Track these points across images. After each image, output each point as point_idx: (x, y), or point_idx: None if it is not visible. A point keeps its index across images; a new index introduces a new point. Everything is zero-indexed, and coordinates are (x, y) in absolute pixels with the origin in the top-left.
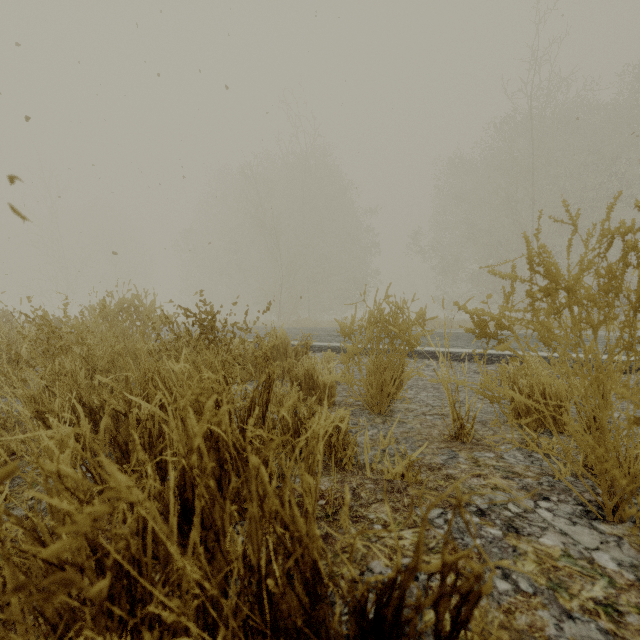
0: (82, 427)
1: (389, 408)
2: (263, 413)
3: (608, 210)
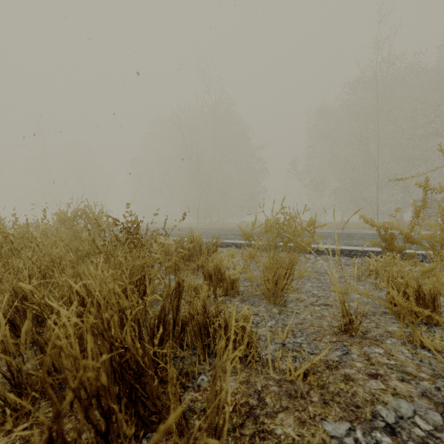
0: (2, 333)
1: (284, 300)
2: (173, 318)
3: None
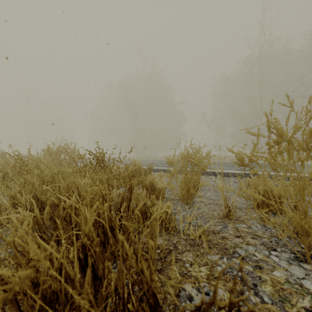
0: (35, 212)
1: (192, 201)
2: (128, 205)
3: (310, 99)
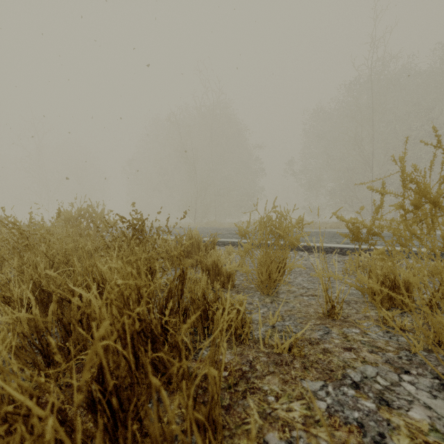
0: (33, 312)
1: (275, 291)
2: (178, 300)
3: None
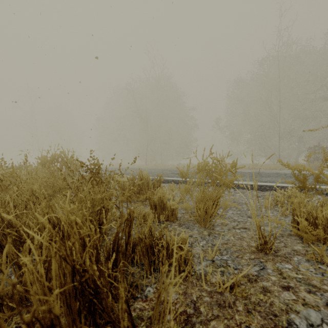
0: None
1: (212, 224)
2: (125, 242)
3: None
